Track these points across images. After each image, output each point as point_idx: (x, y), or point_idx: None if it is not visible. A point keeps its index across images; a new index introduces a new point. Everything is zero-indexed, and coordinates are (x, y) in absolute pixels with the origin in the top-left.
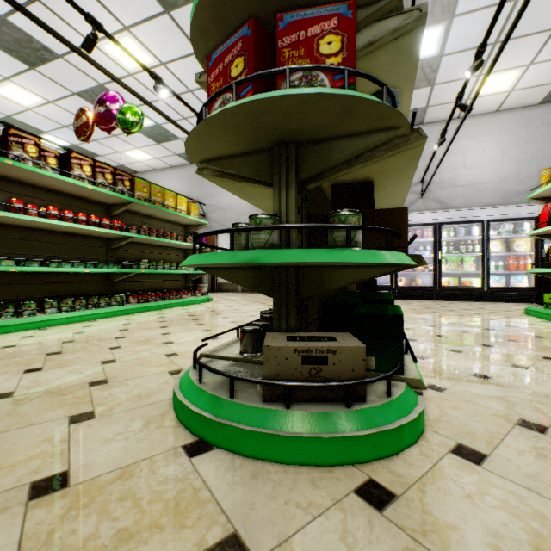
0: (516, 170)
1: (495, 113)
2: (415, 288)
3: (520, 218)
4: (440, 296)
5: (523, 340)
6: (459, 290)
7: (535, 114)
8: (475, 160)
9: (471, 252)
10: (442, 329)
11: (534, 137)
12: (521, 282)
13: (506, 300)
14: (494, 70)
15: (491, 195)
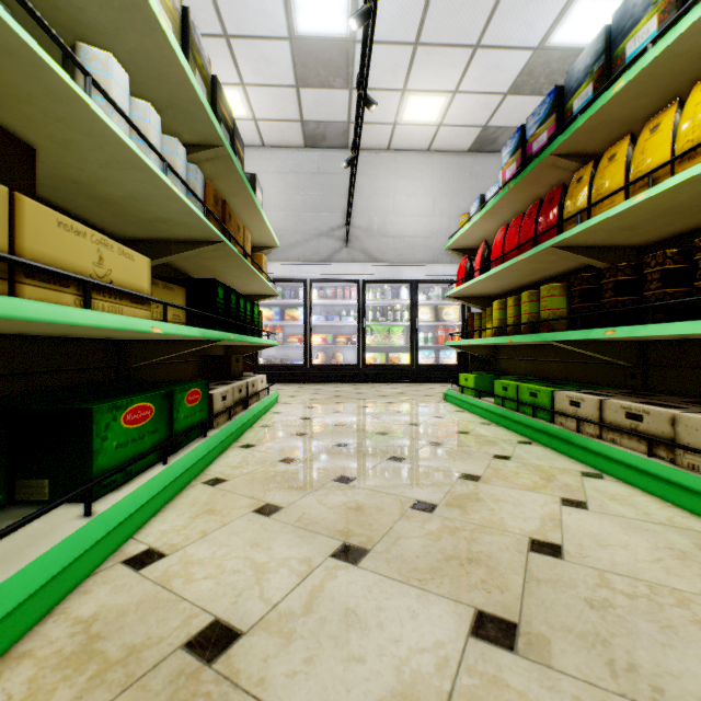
0: (447, 225)
1: (427, 152)
2: (335, 368)
3: (449, 280)
4: (365, 377)
5: (411, 455)
6: (386, 369)
7: (465, 163)
8: (407, 206)
9: (401, 321)
10: (310, 440)
11: (463, 189)
12: (450, 358)
13: (435, 380)
14: (420, 87)
15: (423, 252)
